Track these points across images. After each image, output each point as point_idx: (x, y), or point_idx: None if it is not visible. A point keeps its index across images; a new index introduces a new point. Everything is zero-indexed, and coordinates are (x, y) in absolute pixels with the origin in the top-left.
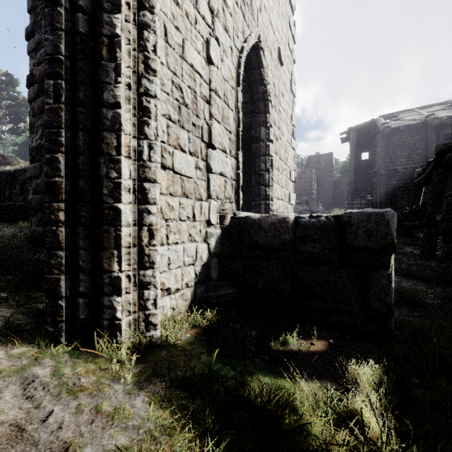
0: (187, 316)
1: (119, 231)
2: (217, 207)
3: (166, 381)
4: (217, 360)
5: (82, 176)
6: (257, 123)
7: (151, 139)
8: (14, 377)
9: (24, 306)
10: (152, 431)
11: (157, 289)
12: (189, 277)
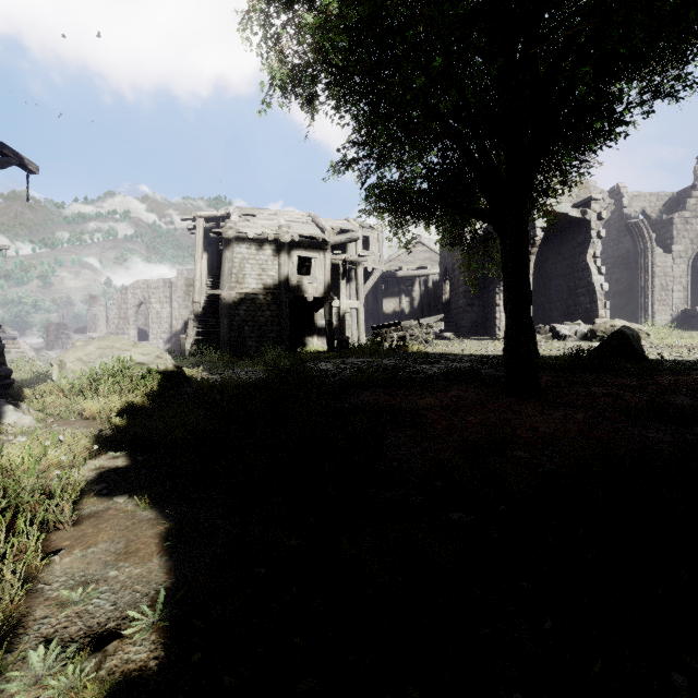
0: None
1: (648, 312)
2: (675, 307)
3: None
4: None
5: (642, 305)
6: None
7: (654, 298)
8: None
9: None
10: None
11: (655, 322)
12: (664, 323)
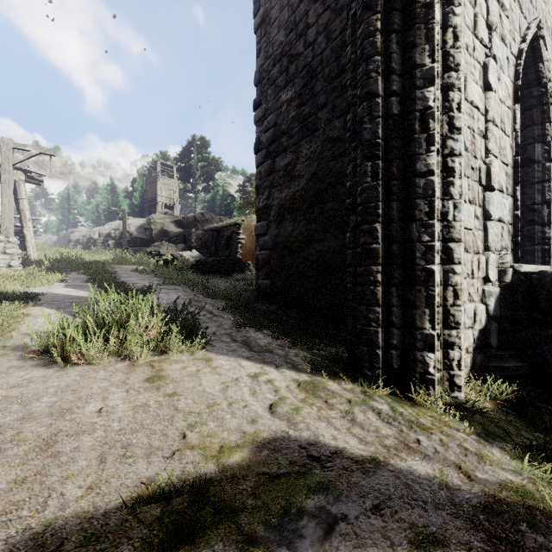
0: (473, 384)
1: (432, 291)
2: (495, 261)
3: (506, 442)
4: (549, 438)
5: (395, 242)
6: (527, 140)
7: (455, 198)
8: (367, 405)
9: (312, 351)
10: (533, 479)
11: (461, 350)
12: (468, 341)
